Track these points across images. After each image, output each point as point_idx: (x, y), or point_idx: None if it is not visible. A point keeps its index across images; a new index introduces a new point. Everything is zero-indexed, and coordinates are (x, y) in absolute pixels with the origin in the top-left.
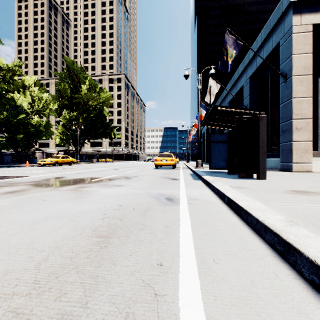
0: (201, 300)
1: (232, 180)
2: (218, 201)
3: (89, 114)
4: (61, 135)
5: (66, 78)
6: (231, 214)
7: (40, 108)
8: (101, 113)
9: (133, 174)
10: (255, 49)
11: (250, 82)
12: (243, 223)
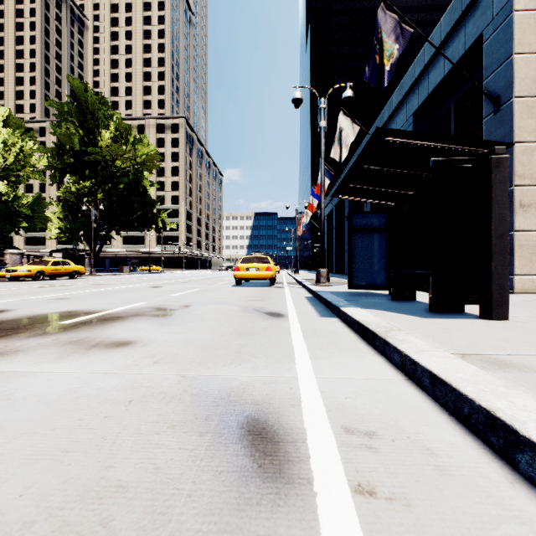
0: None
1: (429, 324)
2: (477, 455)
3: (117, 184)
4: (62, 222)
5: (70, 116)
6: None
7: (9, 166)
8: (138, 182)
9: (183, 299)
10: (428, 56)
11: (414, 122)
12: None
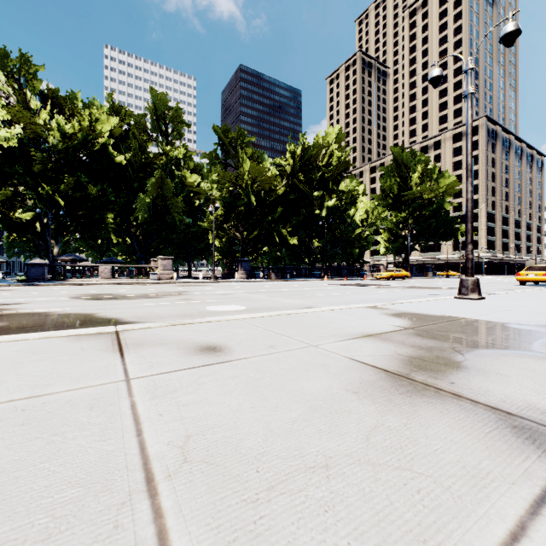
0: None
1: None
2: None
3: (422, 211)
4: (385, 243)
5: (392, 172)
6: None
7: (372, 221)
8: (439, 207)
9: None
10: None
11: None
12: None
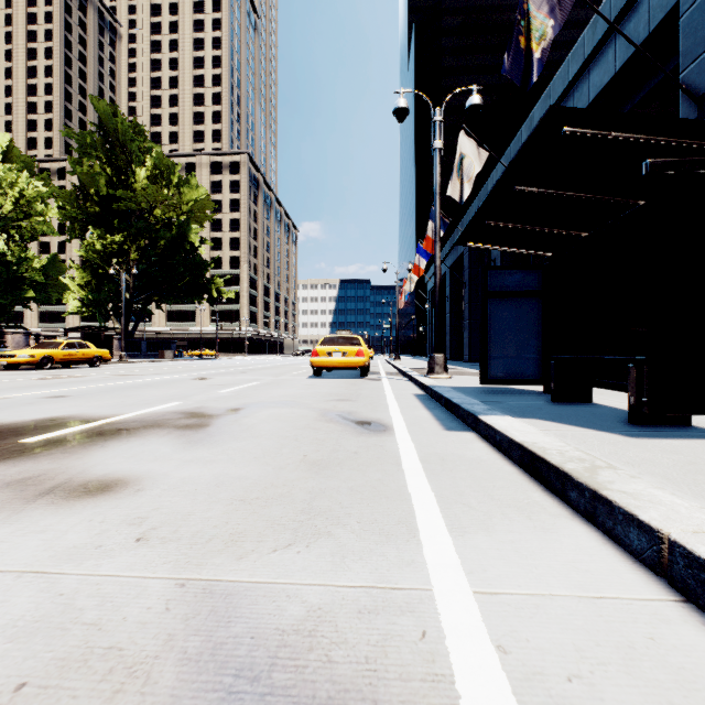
0: None
1: (653, 451)
2: None
3: (156, 241)
4: (84, 292)
5: (94, 149)
6: None
7: (8, 214)
8: (184, 237)
9: (234, 398)
10: (589, 47)
11: None
12: None
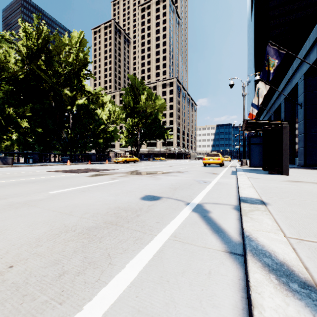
0: (202, 197)
1: (258, 175)
2: (234, 184)
3: (147, 120)
4: (126, 138)
5: (129, 92)
6: (235, 188)
7: (114, 119)
8: (156, 118)
9: (184, 170)
10: (308, 47)
11: (304, 79)
12: (236, 190)
